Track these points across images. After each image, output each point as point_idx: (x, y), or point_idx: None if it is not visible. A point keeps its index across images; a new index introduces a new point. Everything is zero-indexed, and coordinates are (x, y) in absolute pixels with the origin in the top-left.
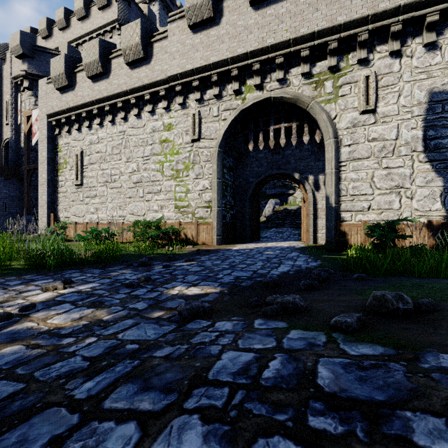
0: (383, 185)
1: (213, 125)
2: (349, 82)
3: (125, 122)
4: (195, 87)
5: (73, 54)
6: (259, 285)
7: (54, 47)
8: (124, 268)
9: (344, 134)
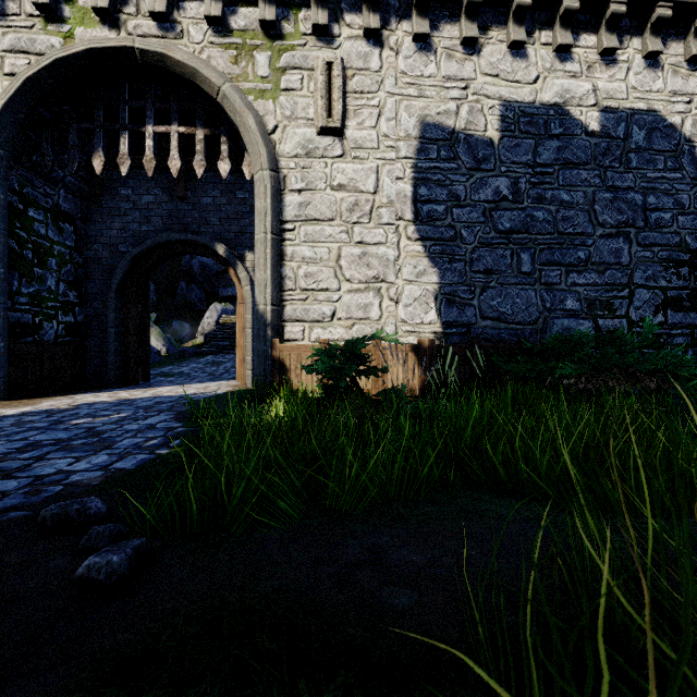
0: (356, 275)
1: None
2: (300, 66)
3: None
4: None
5: None
6: None
7: None
8: None
9: (290, 166)
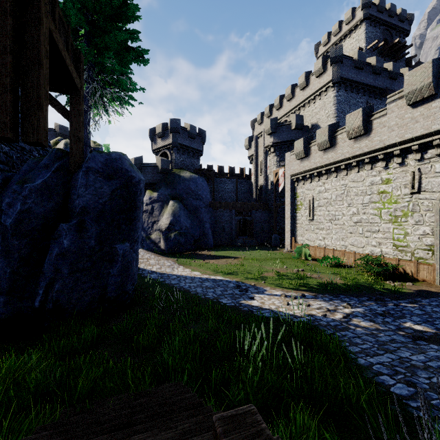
0: None
1: (435, 180)
2: None
3: (346, 177)
4: (414, 150)
5: (299, 120)
6: None
7: (284, 114)
8: (368, 300)
9: None
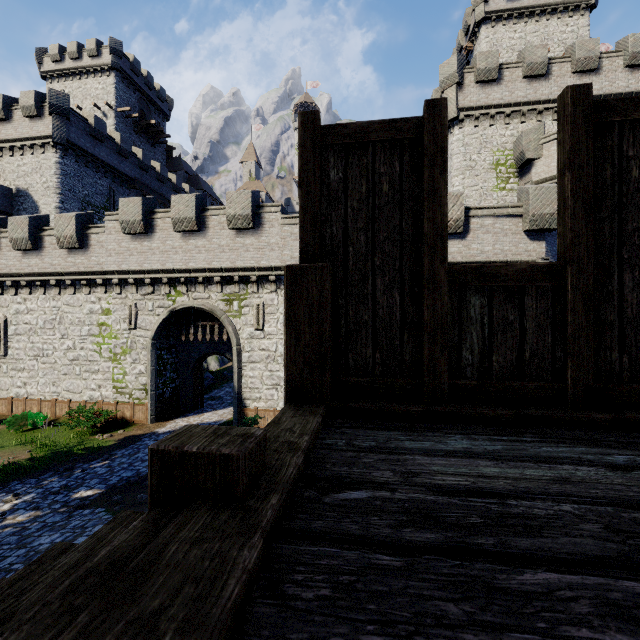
0: (269, 383)
1: (149, 318)
2: (249, 305)
3: (60, 298)
4: (131, 284)
5: None
6: (126, 485)
7: None
8: (53, 475)
9: (245, 342)
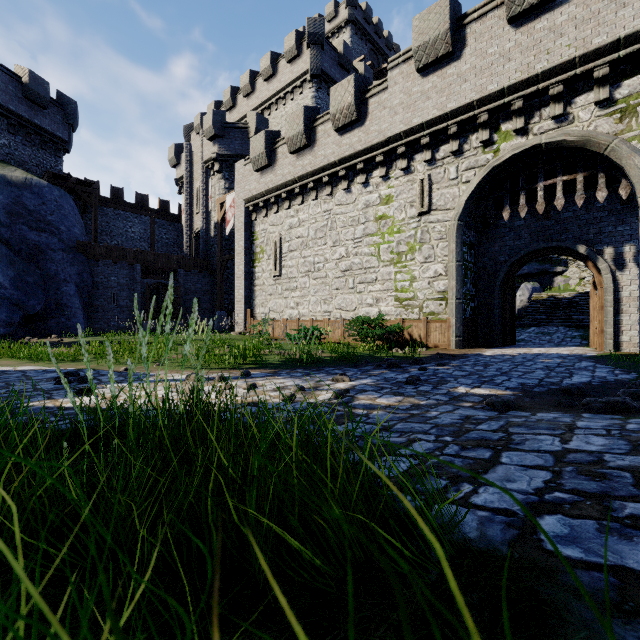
0: None
1: (450, 191)
2: None
3: (331, 198)
4: (424, 145)
5: (261, 124)
6: (558, 392)
7: (239, 119)
8: (376, 368)
9: None
